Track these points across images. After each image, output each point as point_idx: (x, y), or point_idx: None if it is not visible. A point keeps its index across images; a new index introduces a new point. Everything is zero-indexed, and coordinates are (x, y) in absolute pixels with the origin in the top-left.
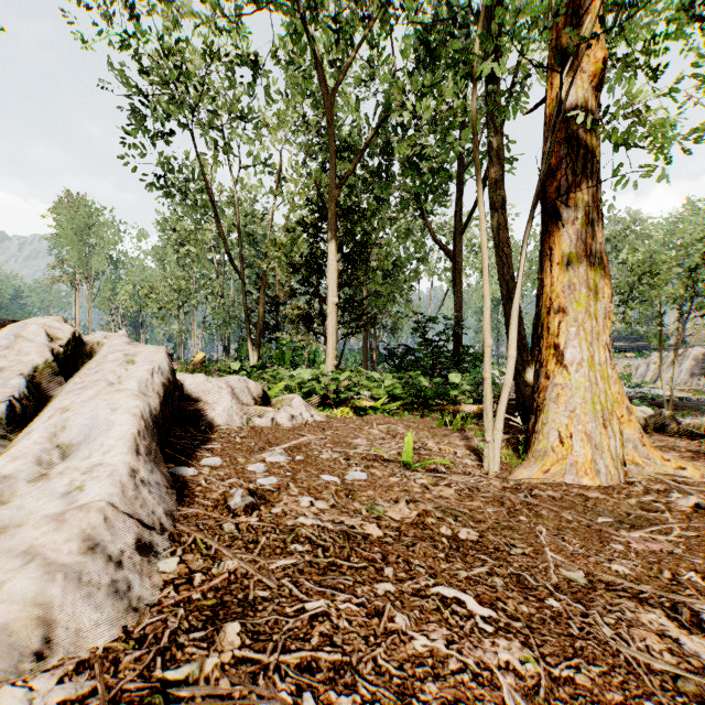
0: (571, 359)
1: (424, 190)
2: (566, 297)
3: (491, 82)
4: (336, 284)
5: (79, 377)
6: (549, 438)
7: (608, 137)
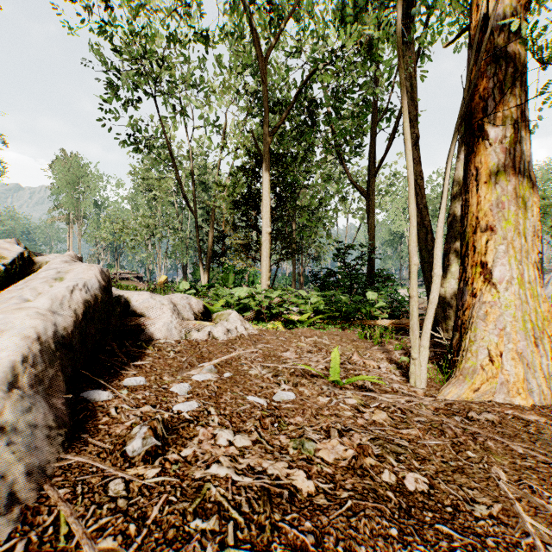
0: (499, 277)
1: (344, 135)
2: (494, 216)
3: (407, 29)
4: (269, 216)
5: (1, 294)
6: (478, 357)
7: (545, 46)
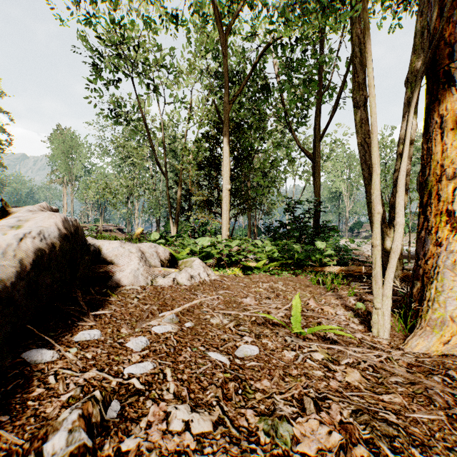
0: None
1: (295, 102)
2: None
3: None
4: (229, 175)
5: None
6: (446, 307)
7: None
